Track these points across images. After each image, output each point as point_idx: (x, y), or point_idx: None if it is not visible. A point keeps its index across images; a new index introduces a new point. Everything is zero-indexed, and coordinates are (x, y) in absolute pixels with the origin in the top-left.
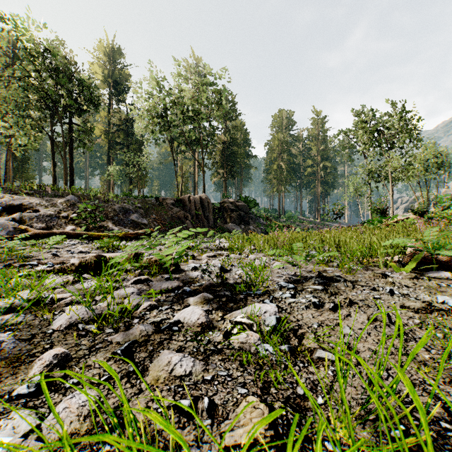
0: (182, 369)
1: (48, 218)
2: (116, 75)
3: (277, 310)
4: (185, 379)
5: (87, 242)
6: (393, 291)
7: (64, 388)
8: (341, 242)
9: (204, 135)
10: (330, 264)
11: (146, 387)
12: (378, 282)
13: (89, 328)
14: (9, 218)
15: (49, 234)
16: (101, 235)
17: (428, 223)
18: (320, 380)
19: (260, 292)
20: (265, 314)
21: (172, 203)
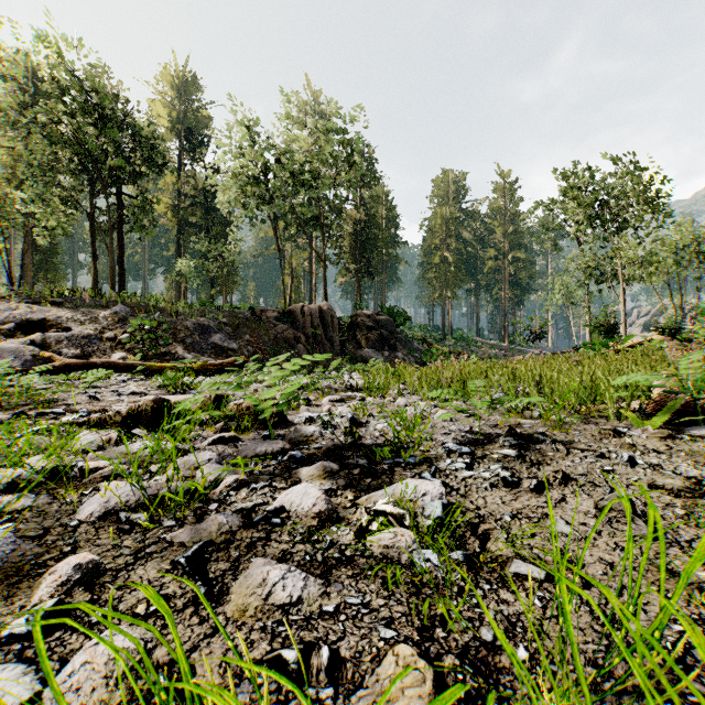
0: (286, 592)
1: (85, 341)
2: (189, 120)
3: (443, 491)
4: (290, 611)
5: (144, 378)
6: (635, 459)
7: (88, 624)
8: (544, 378)
9: (326, 210)
10: (526, 414)
11: (225, 623)
12: (607, 444)
13: (136, 518)
14: (26, 341)
15: (86, 366)
16: (165, 367)
17: (683, 348)
18: (521, 615)
19: (416, 459)
20: (424, 498)
21: (276, 316)
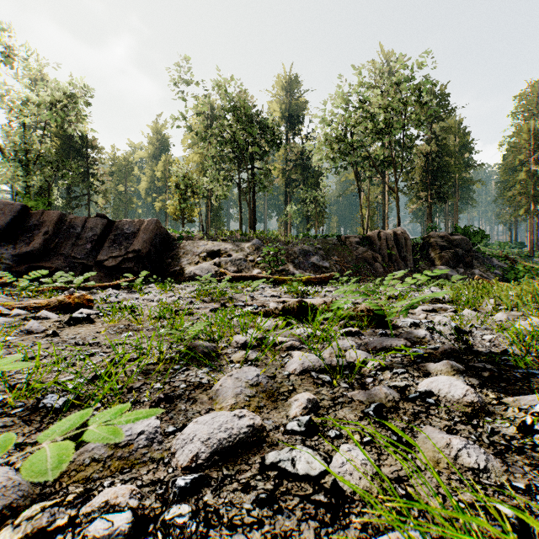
0: (471, 459)
1: (238, 262)
2: (293, 107)
3: None
4: (480, 475)
5: (274, 286)
6: None
7: (329, 437)
8: None
9: (397, 150)
10: None
11: (424, 466)
12: None
13: (323, 377)
14: (211, 263)
15: (242, 277)
16: (285, 279)
17: None
18: None
19: None
20: None
21: (357, 241)
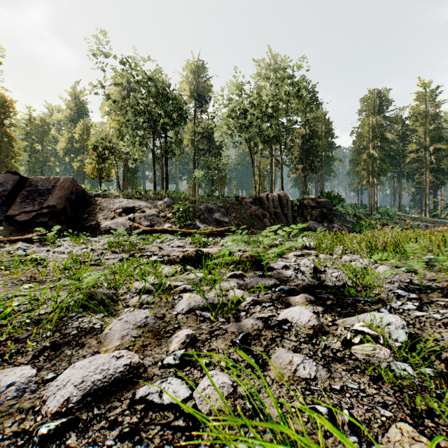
0: (306, 371)
1: (151, 217)
2: (200, 89)
3: (404, 323)
4: (311, 383)
5: (181, 238)
6: None
7: (200, 366)
8: None
9: (281, 131)
10: None
11: (271, 382)
12: None
13: (205, 314)
14: (126, 218)
15: (153, 231)
16: (191, 232)
17: None
18: None
19: (372, 299)
20: (388, 326)
21: (251, 201)
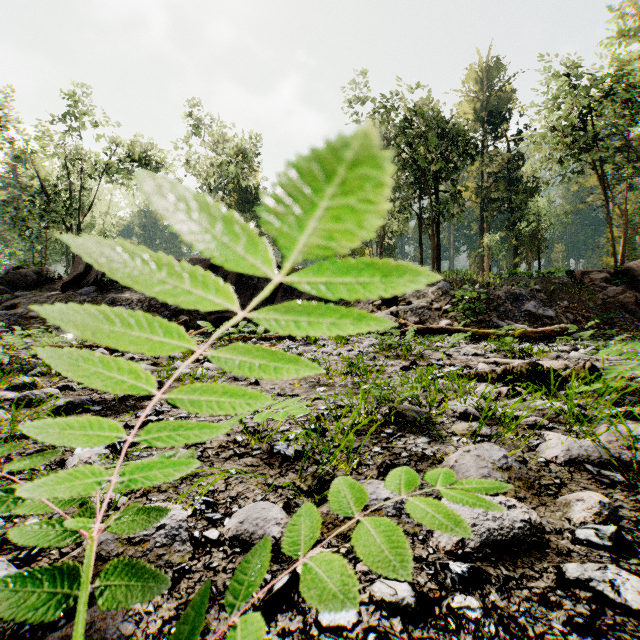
0: None
1: (420, 311)
2: (492, 103)
3: None
4: None
5: (472, 342)
6: None
7: None
8: None
9: None
10: None
11: None
12: None
13: (609, 475)
14: (387, 312)
15: (427, 330)
16: (487, 333)
17: None
18: None
19: None
20: None
21: (603, 278)
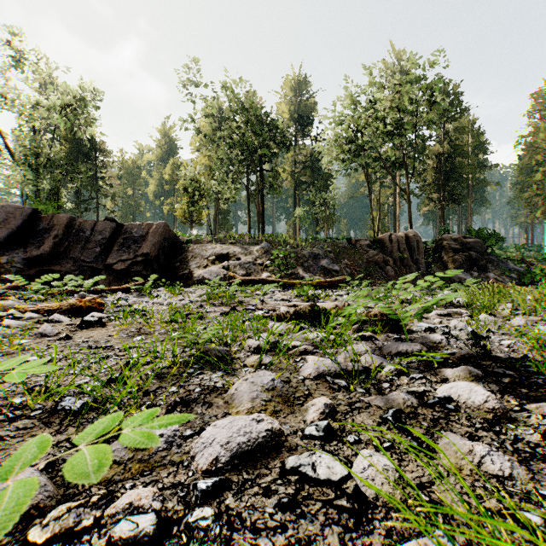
0: (495, 466)
1: (247, 265)
2: (302, 109)
3: None
4: (505, 482)
5: (283, 290)
6: None
7: (348, 442)
8: None
9: (408, 151)
10: None
11: (446, 473)
12: None
13: (339, 382)
14: (220, 266)
15: (251, 281)
16: (294, 283)
17: None
18: None
19: None
20: None
21: (368, 244)
